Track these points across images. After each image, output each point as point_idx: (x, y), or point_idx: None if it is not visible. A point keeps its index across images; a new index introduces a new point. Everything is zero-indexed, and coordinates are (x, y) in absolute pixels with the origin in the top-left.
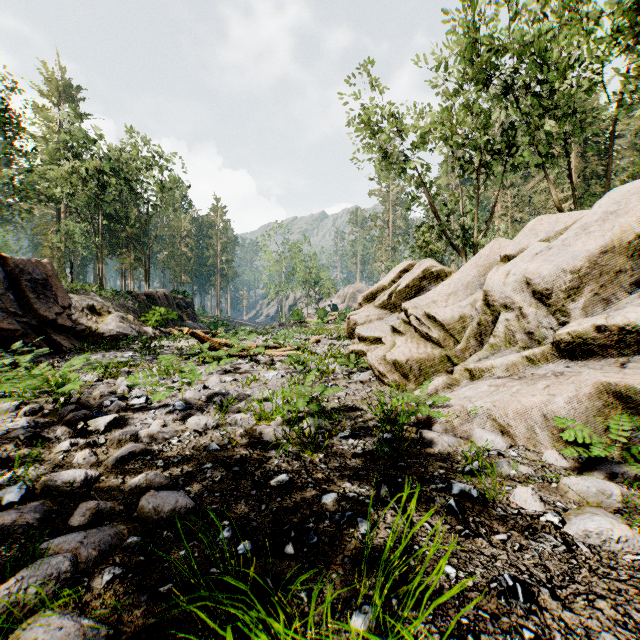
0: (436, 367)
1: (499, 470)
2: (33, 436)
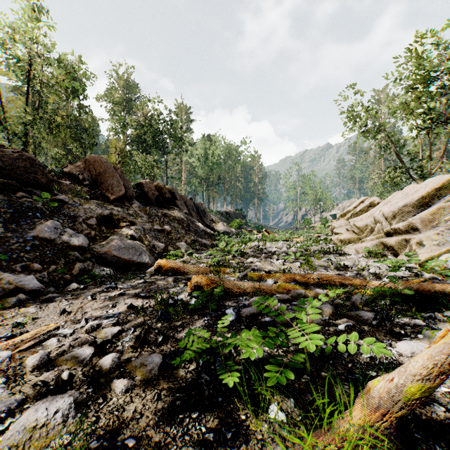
0: (355, 241)
1: (348, 255)
2: (254, 248)
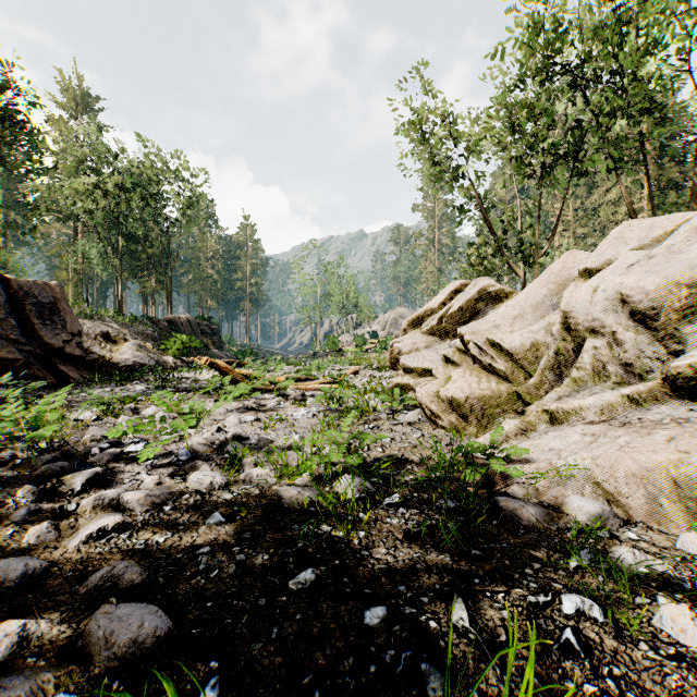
0: (503, 406)
1: (621, 566)
2: None
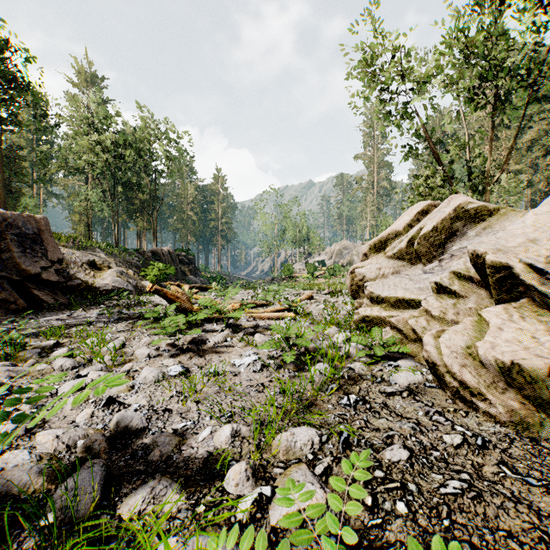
0: None
1: None
2: None
